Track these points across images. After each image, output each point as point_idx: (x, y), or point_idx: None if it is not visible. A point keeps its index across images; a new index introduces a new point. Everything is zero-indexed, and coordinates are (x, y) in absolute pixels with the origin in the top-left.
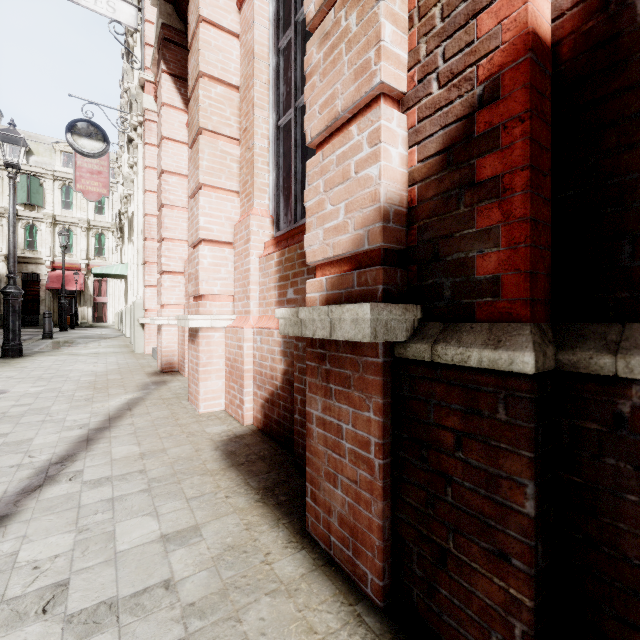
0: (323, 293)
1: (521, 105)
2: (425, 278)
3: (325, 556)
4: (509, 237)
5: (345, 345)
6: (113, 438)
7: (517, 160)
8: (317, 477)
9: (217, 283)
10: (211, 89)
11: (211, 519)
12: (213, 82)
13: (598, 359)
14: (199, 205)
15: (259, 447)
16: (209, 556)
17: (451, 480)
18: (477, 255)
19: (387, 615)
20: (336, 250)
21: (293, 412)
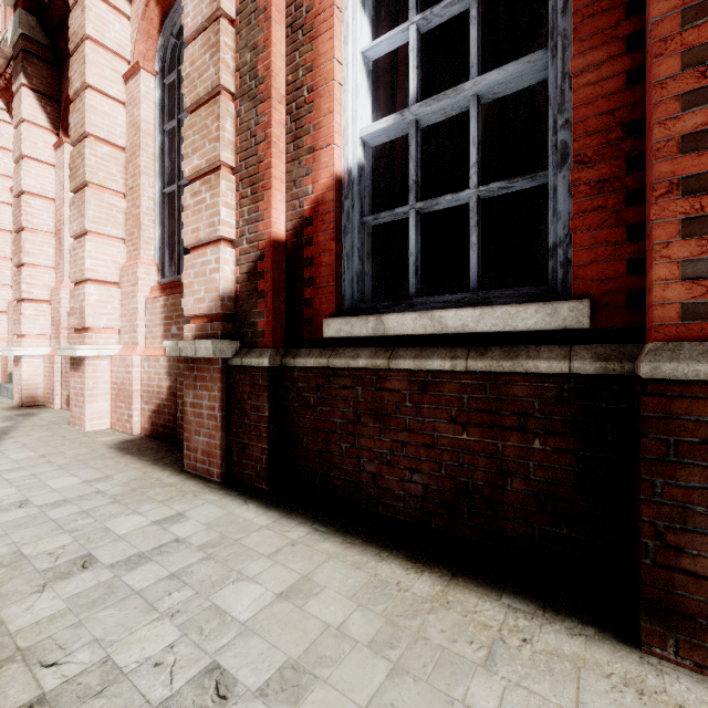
0: (193, 333)
1: (270, 266)
2: (242, 328)
3: (194, 475)
4: (267, 315)
5: (205, 361)
6: (4, 450)
7: (269, 286)
8: (190, 436)
9: (103, 318)
10: (97, 148)
11: (118, 473)
12: (99, 141)
13: (291, 360)
14: (85, 249)
15: (148, 444)
16: (121, 483)
17: (247, 413)
18: (259, 321)
19: (223, 484)
20: (200, 311)
21: (176, 415)
